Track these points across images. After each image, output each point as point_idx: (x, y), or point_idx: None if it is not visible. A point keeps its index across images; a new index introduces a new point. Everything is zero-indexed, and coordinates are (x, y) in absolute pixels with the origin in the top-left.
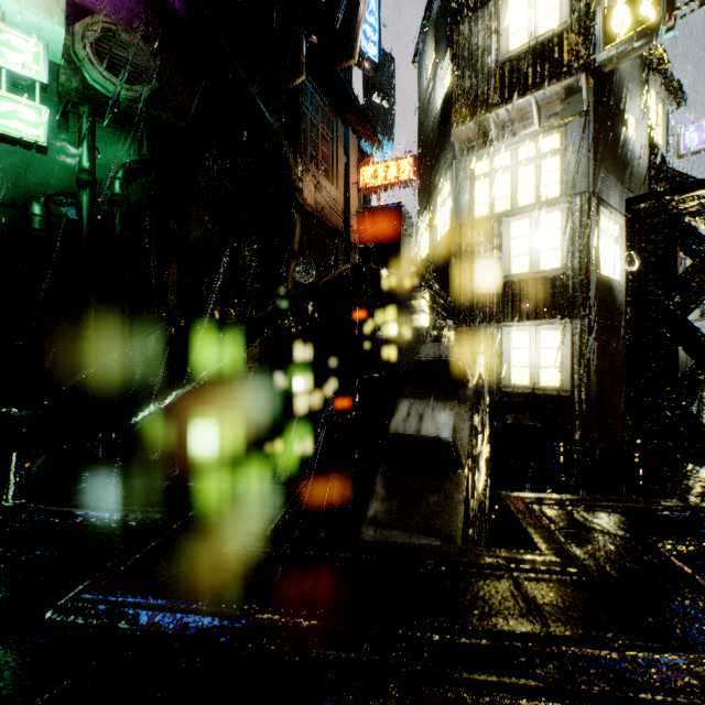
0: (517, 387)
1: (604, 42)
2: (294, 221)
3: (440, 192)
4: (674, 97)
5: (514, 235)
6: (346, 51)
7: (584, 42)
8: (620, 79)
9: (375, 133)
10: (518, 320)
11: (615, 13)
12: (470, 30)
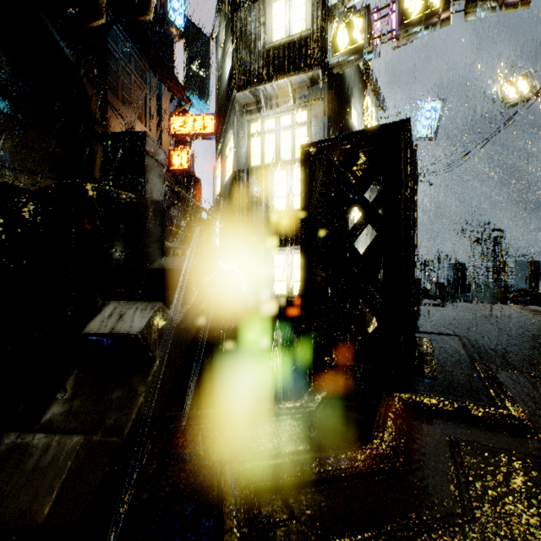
0: (278, 296)
1: (333, 51)
2: (94, 150)
3: (228, 143)
4: (381, 105)
5: (277, 181)
6: (141, 6)
7: (320, 47)
8: (347, 83)
9: (183, 90)
10: (279, 245)
11: (339, 32)
12: (246, 18)
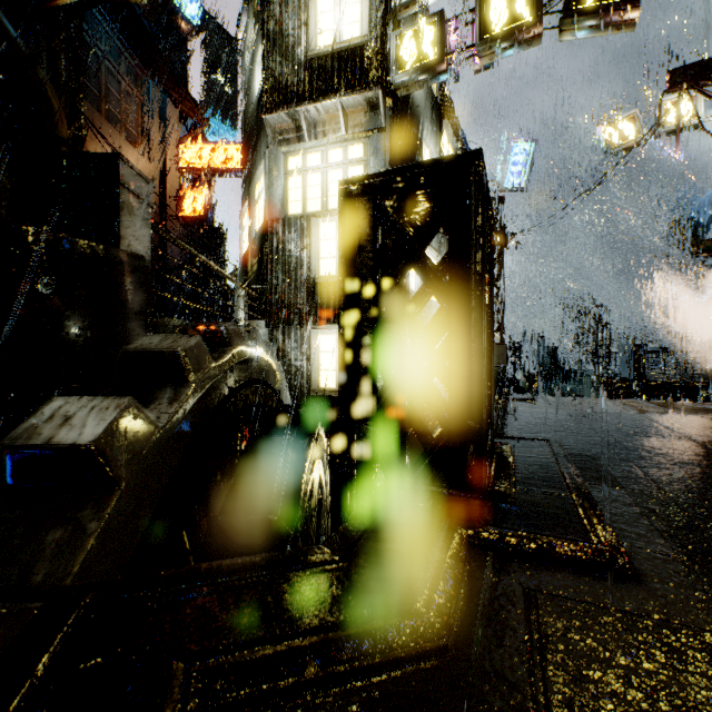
0: (325, 390)
1: (397, 66)
2: None
3: (257, 182)
4: (461, 144)
5: (323, 236)
6: None
7: (381, 60)
8: (416, 111)
9: (197, 108)
10: (326, 322)
11: (405, 43)
12: (281, 13)
